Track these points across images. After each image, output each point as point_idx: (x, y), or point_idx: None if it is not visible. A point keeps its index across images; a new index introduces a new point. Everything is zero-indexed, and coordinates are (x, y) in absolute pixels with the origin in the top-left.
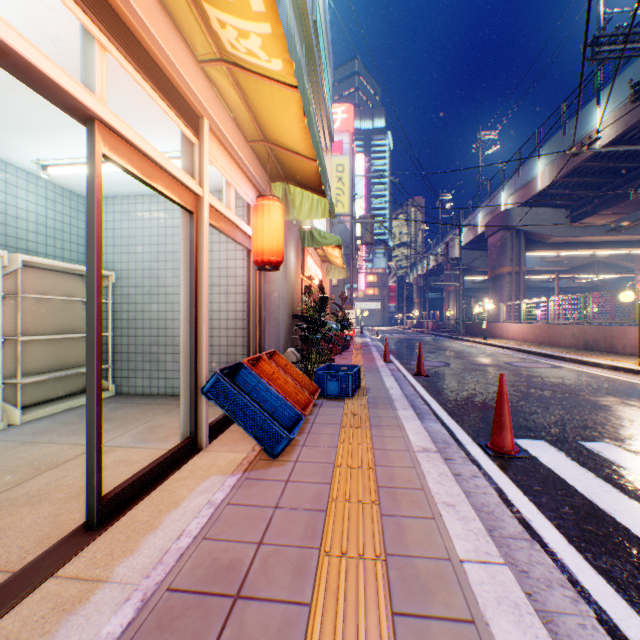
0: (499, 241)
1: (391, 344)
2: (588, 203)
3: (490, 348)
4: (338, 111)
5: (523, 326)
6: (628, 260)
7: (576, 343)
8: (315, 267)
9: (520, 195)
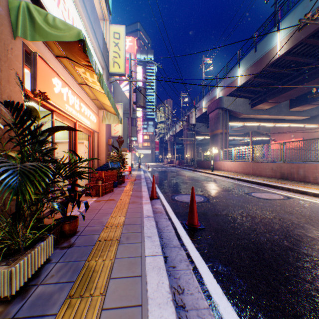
0: (216, 115)
1: (157, 175)
2: (261, 96)
3: (219, 177)
4: (127, 40)
5: (235, 163)
6: (267, 131)
7: (275, 174)
8: (80, 104)
9: (228, 89)
